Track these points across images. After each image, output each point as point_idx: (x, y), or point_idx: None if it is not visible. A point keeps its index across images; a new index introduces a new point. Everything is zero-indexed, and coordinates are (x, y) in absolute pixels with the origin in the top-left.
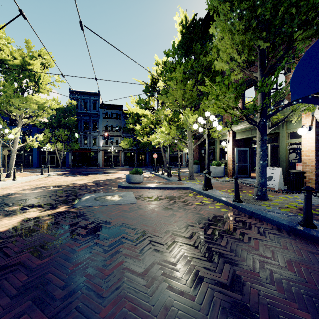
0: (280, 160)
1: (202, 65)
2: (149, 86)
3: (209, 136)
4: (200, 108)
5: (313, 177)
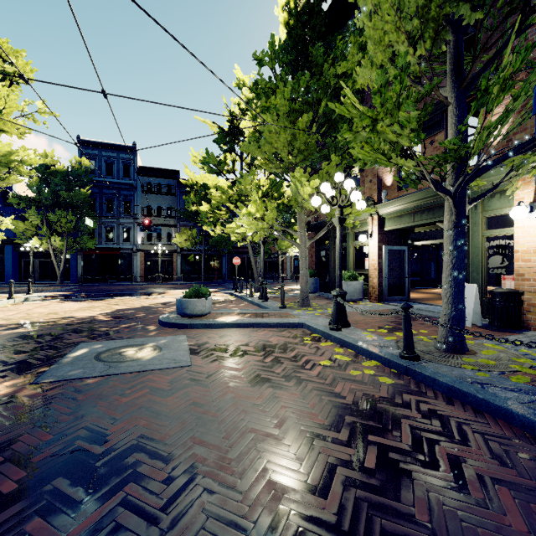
0: (470, 270)
1: (326, 85)
2: (227, 134)
3: (342, 222)
4: (322, 171)
5: None
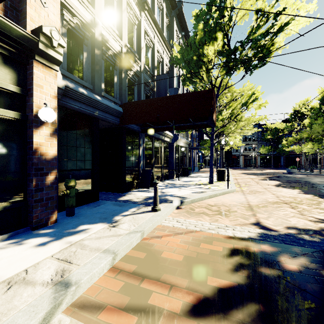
0: None
1: None
2: (292, 115)
3: None
4: None
5: None
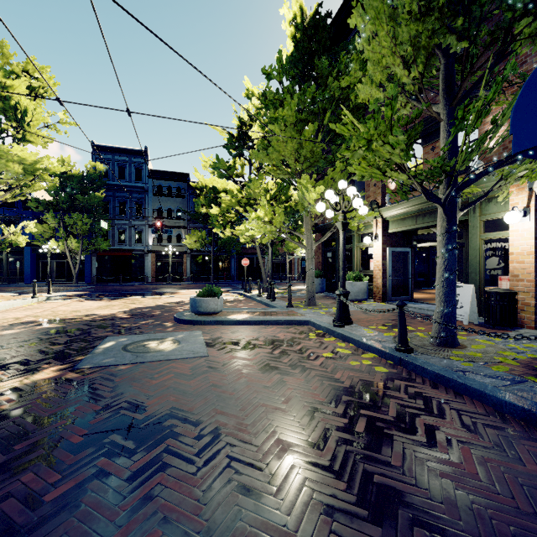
0: (469, 271)
1: (331, 97)
2: (236, 139)
3: (345, 226)
4: (327, 177)
5: (531, 301)
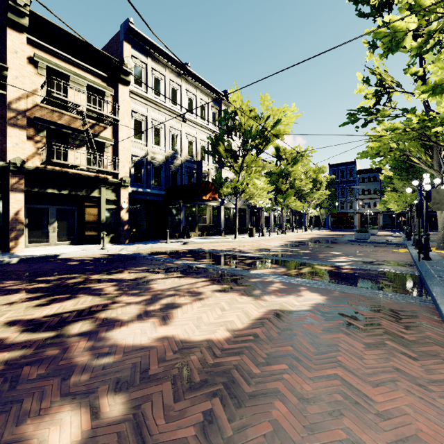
0: None
1: None
2: None
3: (410, 210)
4: None
5: None
